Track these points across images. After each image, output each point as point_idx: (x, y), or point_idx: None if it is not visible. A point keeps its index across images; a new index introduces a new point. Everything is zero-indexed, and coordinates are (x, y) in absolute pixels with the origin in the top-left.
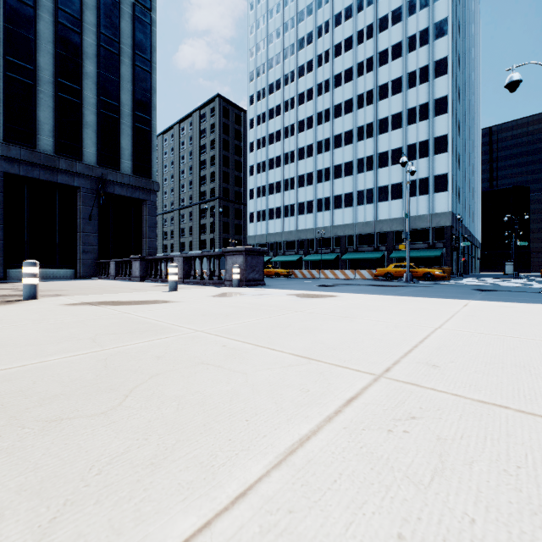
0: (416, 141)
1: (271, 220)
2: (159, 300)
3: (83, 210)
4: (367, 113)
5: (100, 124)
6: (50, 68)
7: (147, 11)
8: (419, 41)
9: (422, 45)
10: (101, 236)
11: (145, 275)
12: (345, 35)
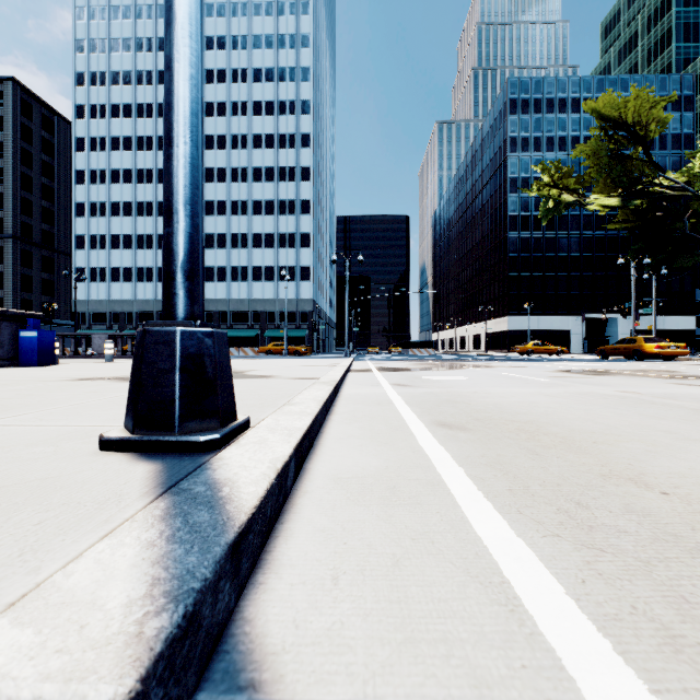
0: (286, 231)
1: (116, 283)
2: None
3: None
4: (241, 189)
5: None
6: None
7: None
8: (289, 142)
9: (291, 147)
10: None
11: None
12: (219, 98)
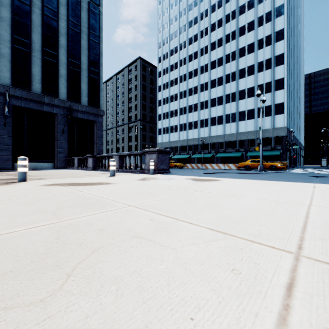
0: (263, 82)
1: (171, 133)
2: (103, 182)
3: (59, 127)
4: (231, 65)
5: (69, 75)
6: (39, 42)
7: (97, 6)
8: (265, 19)
9: (267, 22)
10: (69, 143)
11: (95, 167)
12: (218, 17)
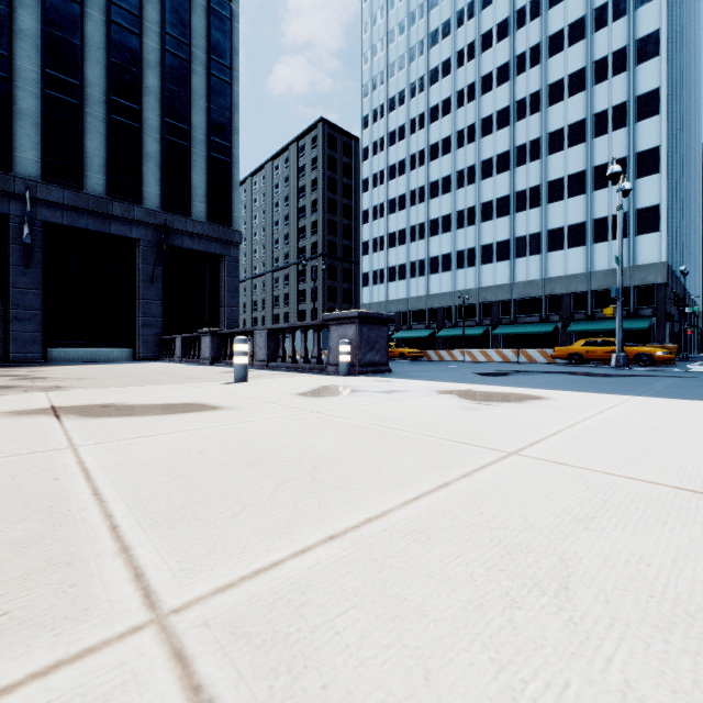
0: (607, 159)
1: (392, 282)
2: (196, 402)
3: (143, 270)
4: (530, 125)
5: (165, 155)
6: (101, 82)
7: (226, 1)
8: (612, 12)
9: (617, 17)
10: (166, 305)
11: (217, 356)
12: (498, 18)
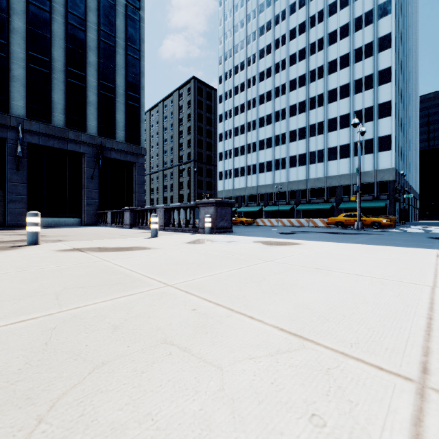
0: (362, 107)
1: (236, 178)
2: (140, 246)
3: (87, 171)
4: (318, 85)
5: (100, 103)
6: (62, 59)
7: (137, 10)
8: (365, 21)
9: (367, 24)
10: (101, 192)
11: (134, 223)
12: (299, 20)
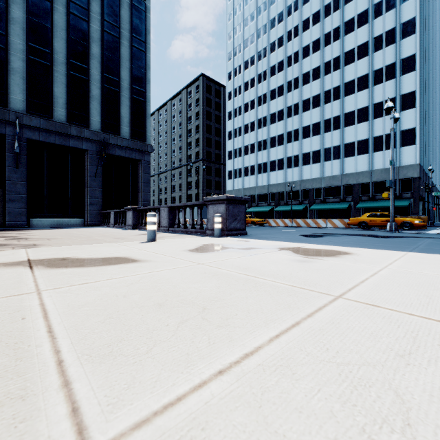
0: (382, 99)
1: (246, 177)
2: (123, 257)
3: (90, 169)
4: (333, 77)
5: (103, 97)
6: (63, 51)
7: (142, 0)
8: (385, 6)
9: (388, 10)
10: (105, 191)
11: (136, 224)
12: (313, 10)
